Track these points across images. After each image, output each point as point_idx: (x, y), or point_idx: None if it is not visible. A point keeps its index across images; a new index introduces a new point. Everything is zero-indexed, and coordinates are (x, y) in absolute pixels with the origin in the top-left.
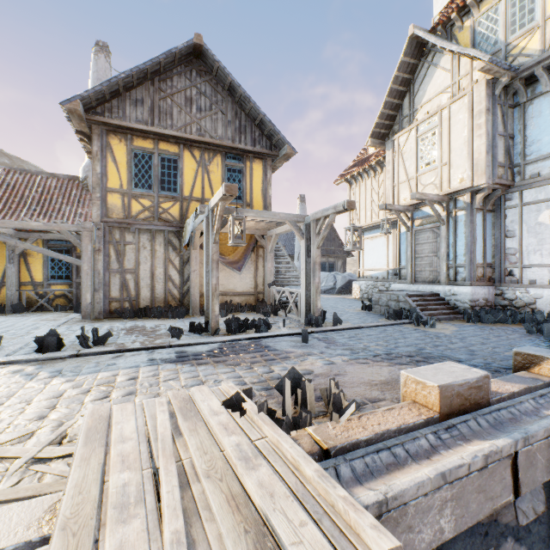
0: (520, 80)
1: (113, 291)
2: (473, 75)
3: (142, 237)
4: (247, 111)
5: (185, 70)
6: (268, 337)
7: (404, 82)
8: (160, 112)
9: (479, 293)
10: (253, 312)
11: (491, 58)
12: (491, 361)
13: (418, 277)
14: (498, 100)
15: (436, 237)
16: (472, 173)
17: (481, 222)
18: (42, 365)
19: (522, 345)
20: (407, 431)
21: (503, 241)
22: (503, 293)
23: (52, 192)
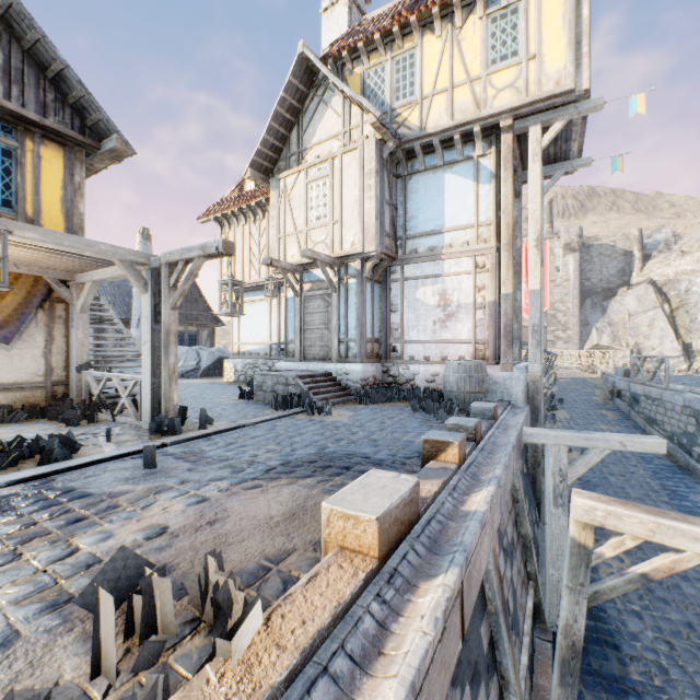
0: (403, 151)
1: None
2: (364, 129)
3: None
4: (26, 43)
5: None
6: (72, 469)
7: (292, 109)
8: None
9: (370, 371)
10: (41, 419)
11: (382, 115)
12: (396, 451)
13: (309, 353)
14: (385, 164)
15: (327, 306)
16: (363, 237)
17: (371, 293)
18: None
19: (414, 425)
20: (345, 613)
21: (388, 316)
22: (389, 370)
23: None
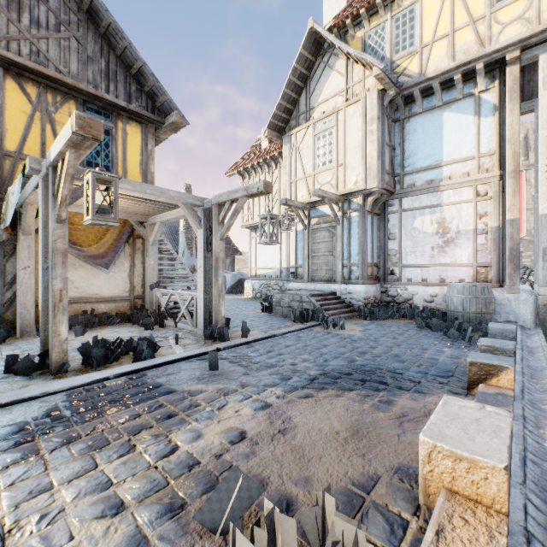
0: (402, 97)
1: None
2: (366, 83)
3: None
4: (118, 51)
5: None
6: (156, 366)
7: (302, 77)
8: None
9: (371, 291)
10: (127, 323)
11: (385, 66)
12: (425, 368)
13: (315, 275)
14: (385, 111)
15: (332, 236)
16: (365, 176)
17: (370, 224)
18: None
19: (427, 342)
20: None
21: (386, 243)
22: (387, 290)
23: None
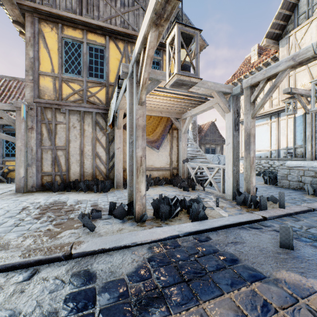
0: None
1: (45, 166)
2: None
3: (72, 118)
4: None
5: None
6: (214, 229)
7: None
8: (87, 3)
9: None
10: (169, 185)
11: None
12: None
13: None
14: None
15: None
16: None
17: None
18: None
19: None
20: None
21: None
22: None
23: (12, 90)
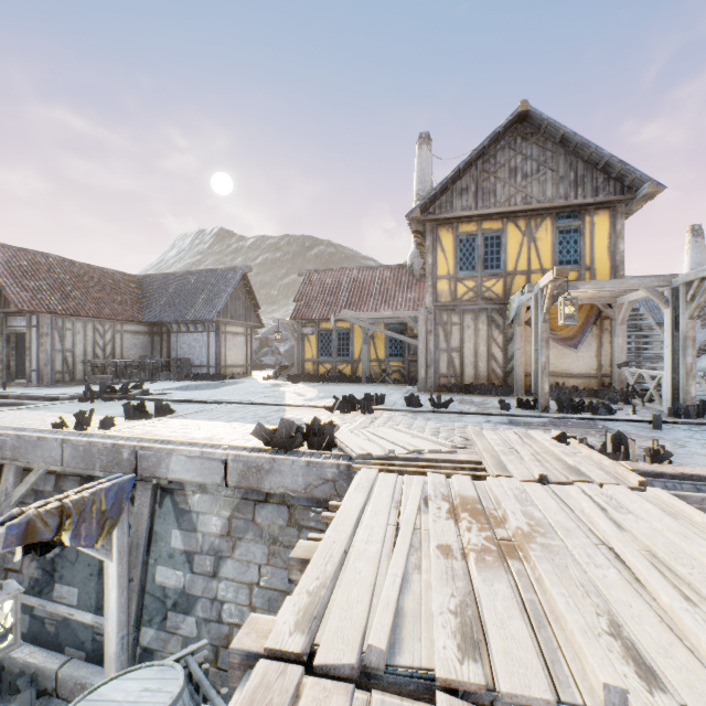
0: None
1: (441, 368)
2: None
3: (466, 317)
4: (584, 158)
5: (508, 142)
6: (607, 420)
7: None
8: (483, 193)
9: None
10: (593, 398)
11: None
12: None
13: None
14: None
15: None
16: None
17: None
18: (415, 414)
19: None
20: None
21: None
22: None
23: (388, 282)
